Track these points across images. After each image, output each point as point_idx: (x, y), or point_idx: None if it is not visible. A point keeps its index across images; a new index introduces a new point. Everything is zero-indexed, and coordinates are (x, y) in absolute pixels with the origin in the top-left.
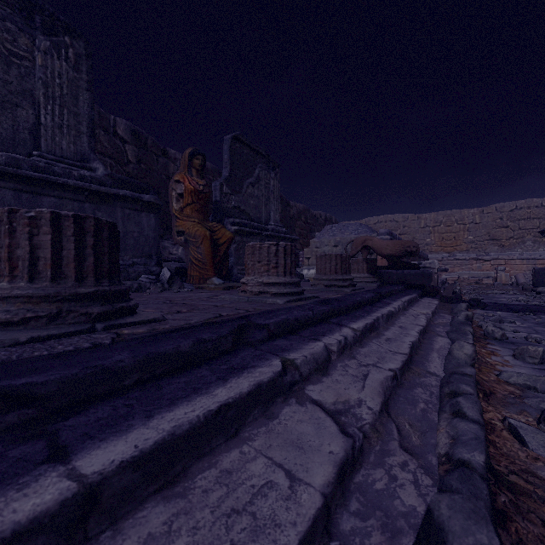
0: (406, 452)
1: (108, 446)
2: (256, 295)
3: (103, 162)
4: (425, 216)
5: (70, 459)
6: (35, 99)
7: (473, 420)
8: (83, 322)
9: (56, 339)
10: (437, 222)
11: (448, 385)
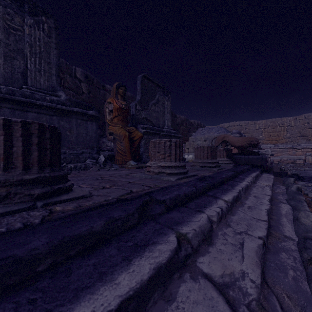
0: None
1: None
2: (156, 174)
3: (68, 93)
4: (259, 122)
5: None
6: (24, 54)
7: None
8: (26, 201)
9: (1, 217)
10: (266, 126)
11: (306, 250)
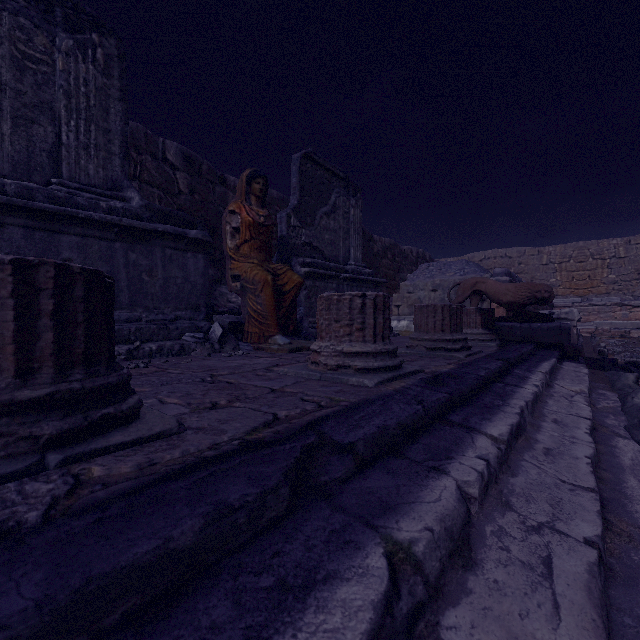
0: None
1: None
2: (333, 369)
3: (150, 193)
4: (548, 250)
5: None
6: (55, 113)
7: None
8: (22, 453)
9: None
10: (564, 257)
11: None
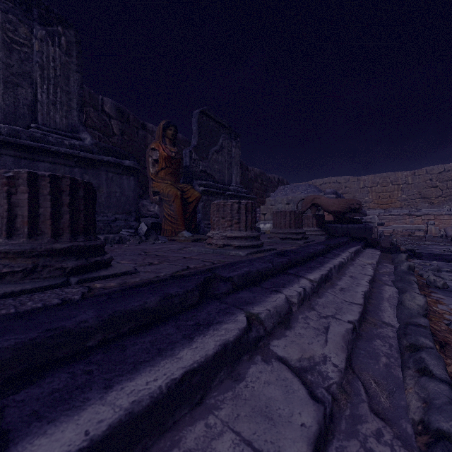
0: (378, 417)
1: (55, 432)
2: (221, 247)
3: (93, 134)
4: (364, 178)
5: (7, 451)
6: (33, 79)
7: (441, 379)
8: (57, 276)
9: (30, 293)
10: (374, 183)
11: (406, 337)
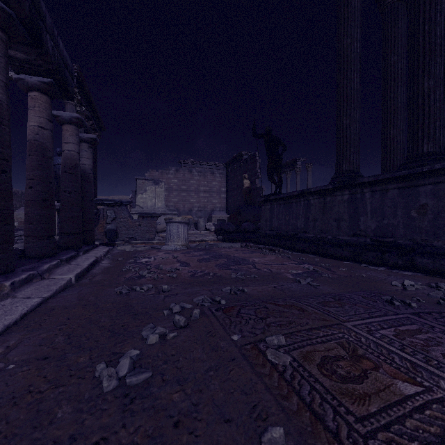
0: None
1: None
2: None
3: None
4: None
5: None
6: None
7: None
8: None
9: None
10: None
11: None
